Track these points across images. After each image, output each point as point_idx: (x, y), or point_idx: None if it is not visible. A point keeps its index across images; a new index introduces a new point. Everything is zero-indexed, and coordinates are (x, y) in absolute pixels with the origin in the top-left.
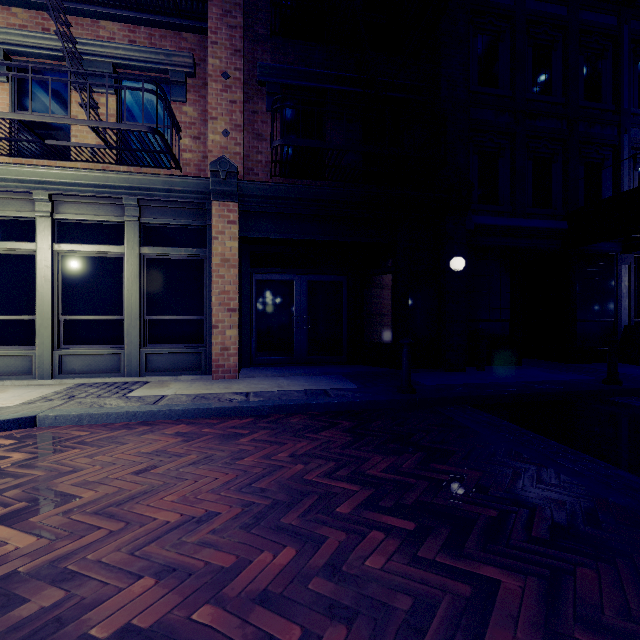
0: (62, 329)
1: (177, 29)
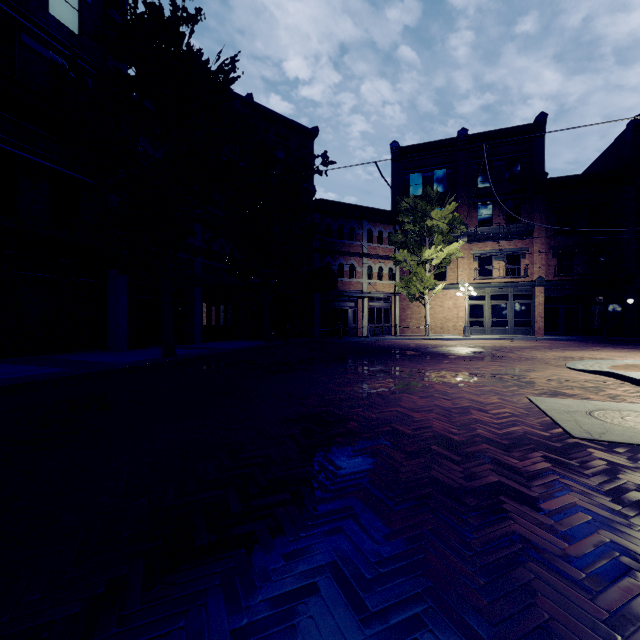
0: (490, 322)
1: (523, 239)
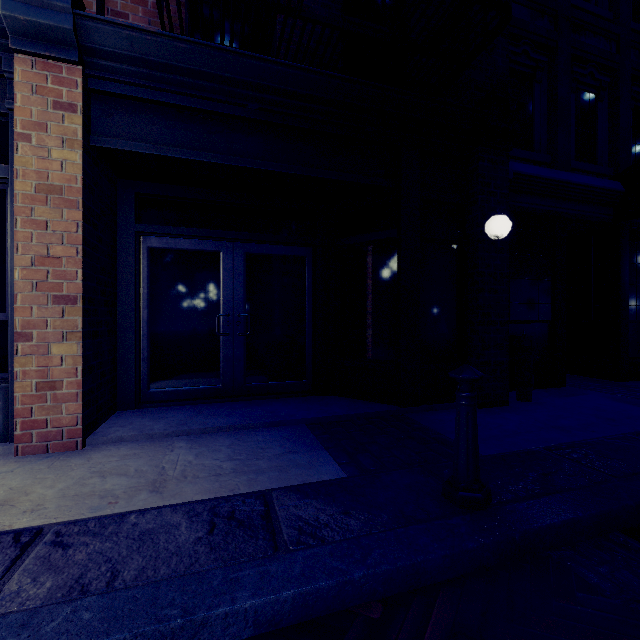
0: None
1: None
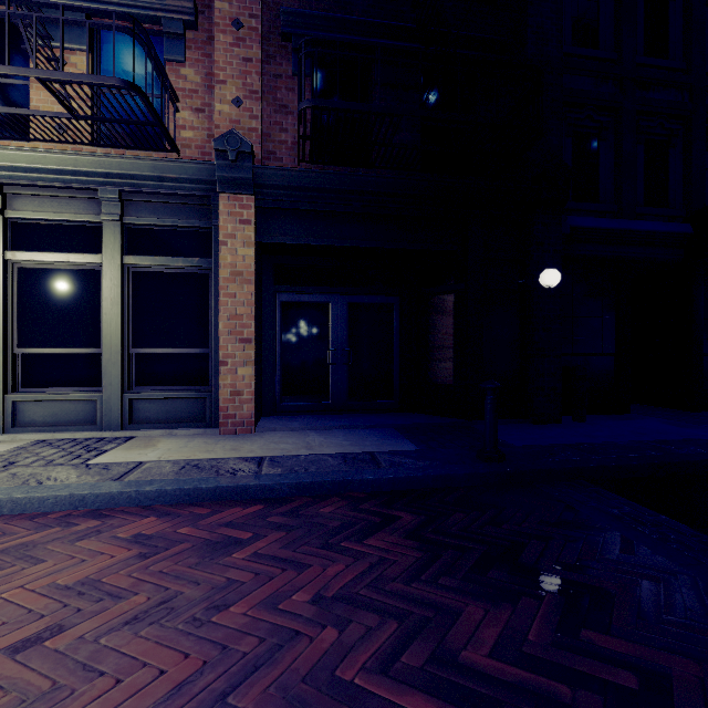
0: (19, 366)
1: None
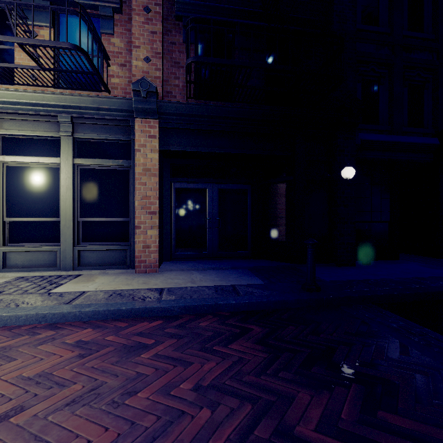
0: (7, 229)
1: None
